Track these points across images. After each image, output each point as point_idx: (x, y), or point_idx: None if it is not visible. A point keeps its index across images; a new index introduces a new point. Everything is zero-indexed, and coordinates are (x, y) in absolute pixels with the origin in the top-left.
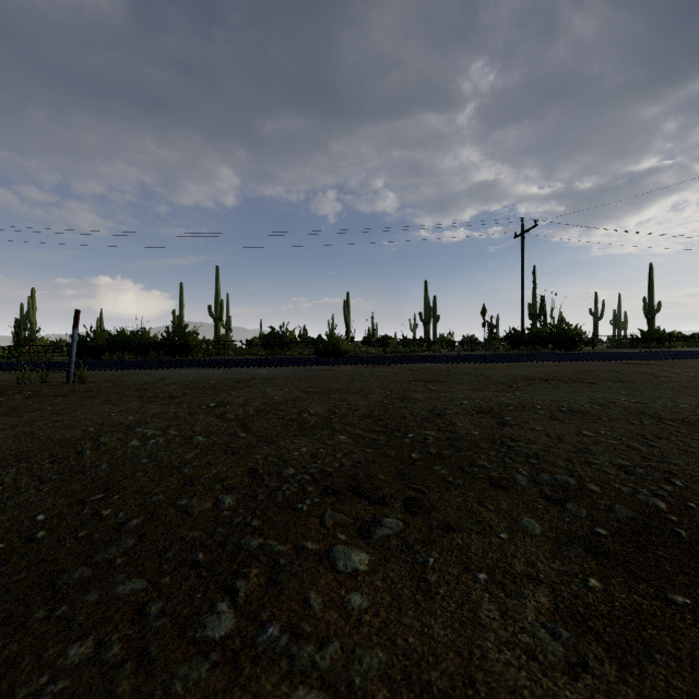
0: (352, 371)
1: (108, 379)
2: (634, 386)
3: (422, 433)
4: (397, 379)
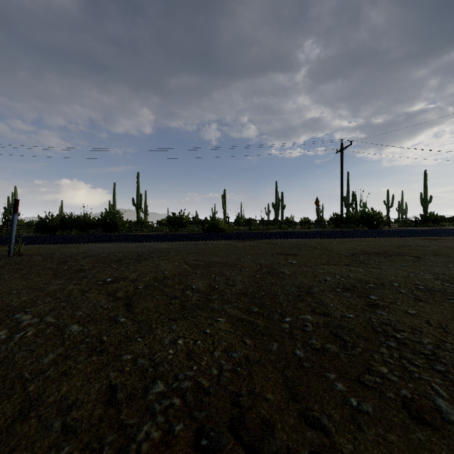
0: (228, 245)
1: (43, 252)
2: (452, 259)
3: (298, 316)
4: (262, 252)
